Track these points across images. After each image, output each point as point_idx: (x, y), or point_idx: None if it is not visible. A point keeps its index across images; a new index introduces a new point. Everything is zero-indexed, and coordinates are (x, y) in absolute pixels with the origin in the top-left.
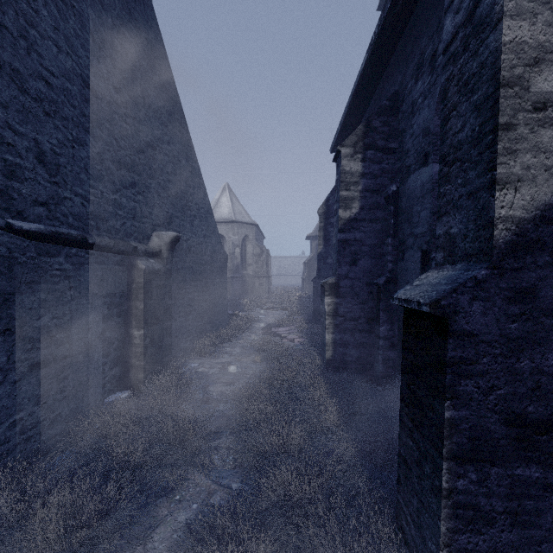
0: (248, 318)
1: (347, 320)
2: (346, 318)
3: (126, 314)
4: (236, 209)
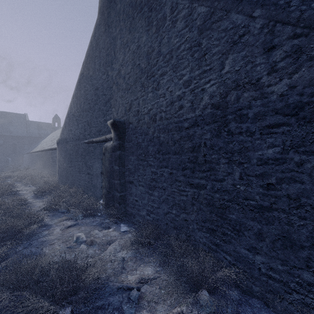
0: None
1: None
2: None
3: None
4: None
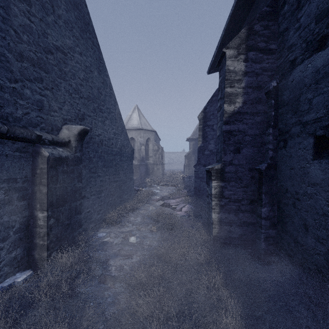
0: (148, 192)
1: (232, 201)
2: (230, 199)
3: (31, 197)
4: (142, 121)
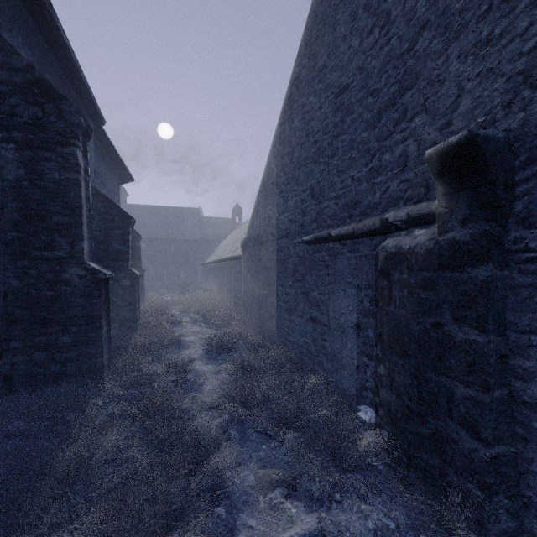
0: None
1: None
2: None
3: None
4: None
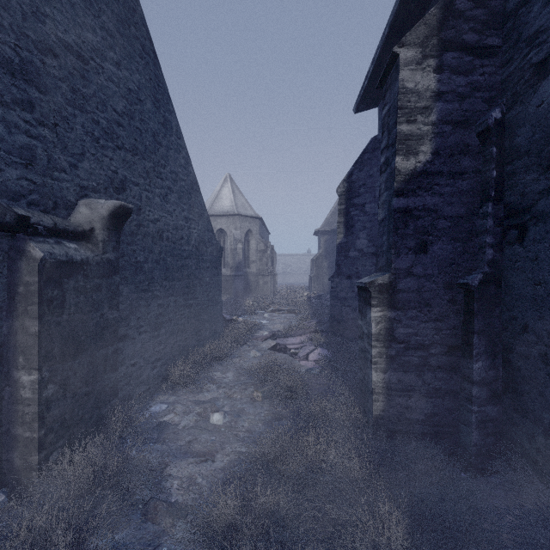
0: (249, 325)
1: (411, 348)
2: (408, 345)
3: (5, 342)
4: (238, 201)
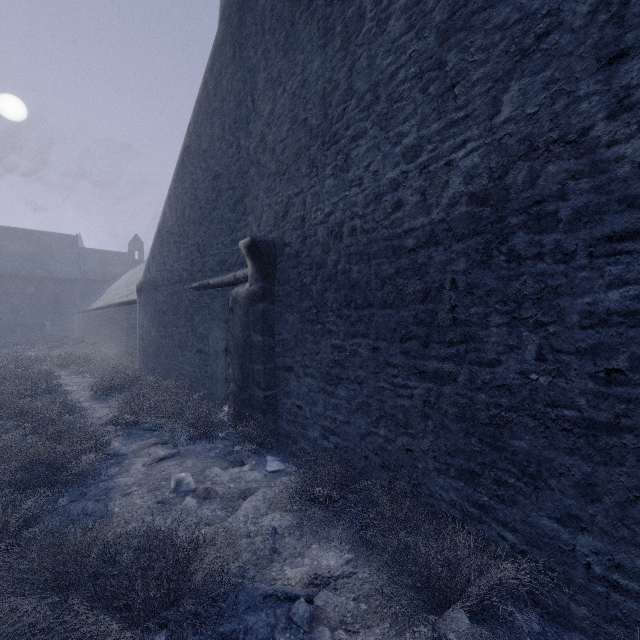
0: None
1: None
2: None
3: None
4: None
